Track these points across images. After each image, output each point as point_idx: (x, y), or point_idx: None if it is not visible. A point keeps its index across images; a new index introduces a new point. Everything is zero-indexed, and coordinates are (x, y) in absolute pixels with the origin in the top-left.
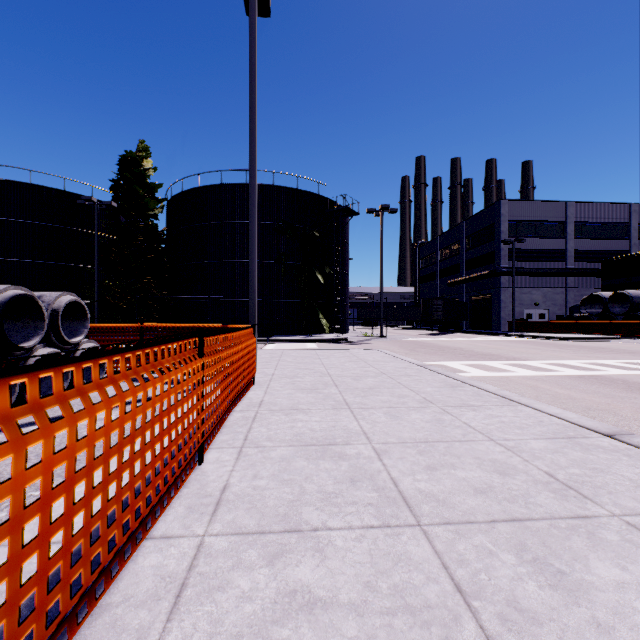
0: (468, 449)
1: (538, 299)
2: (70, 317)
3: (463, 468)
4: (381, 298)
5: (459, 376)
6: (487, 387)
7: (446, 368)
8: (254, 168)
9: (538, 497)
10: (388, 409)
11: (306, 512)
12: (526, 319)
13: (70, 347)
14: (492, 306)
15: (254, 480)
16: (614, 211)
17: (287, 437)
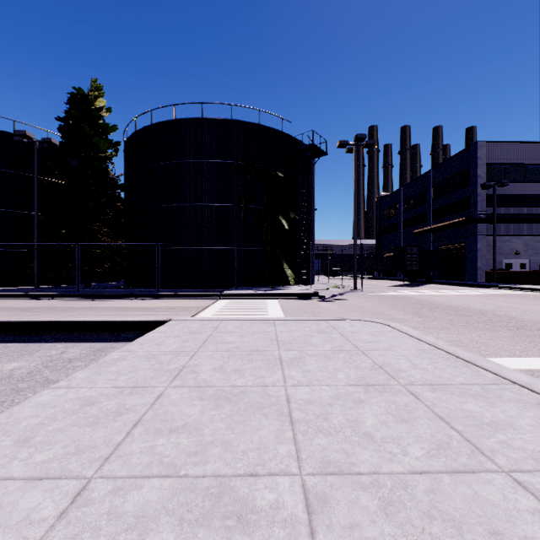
0: None
1: (518, 248)
2: None
3: None
4: (355, 245)
5: None
6: None
7: None
8: None
9: None
10: None
11: None
12: (507, 269)
13: None
14: (466, 255)
15: None
16: None
17: None
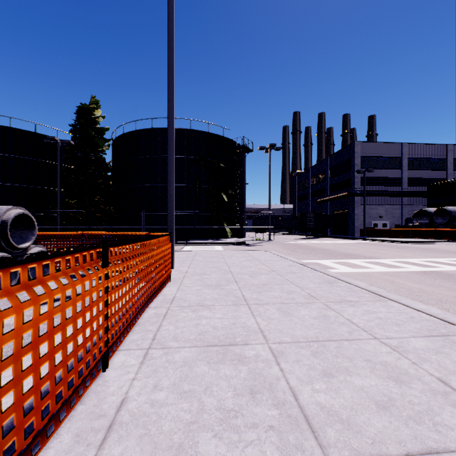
0: (357, 349)
1: (382, 213)
2: (21, 227)
3: (358, 374)
4: (269, 212)
5: (333, 273)
6: (358, 283)
7: (320, 265)
8: (172, 109)
9: (443, 414)
10: (280, 305)
11: (203, 441)
12: (373, 227)
13: (19, 251)
14: (349, 218)
15: (153, 392)
16: (436, 150)
17: (192, 336)
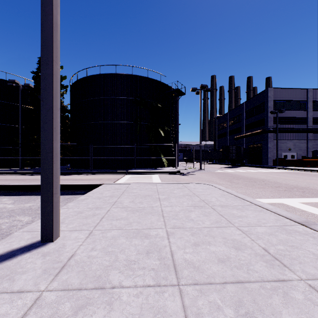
0: None
1: (290, 146)
2: None
3: None
4: (200, 145)
5: None
6: None
7: (300, 212)
8: None
9: None
10: None
11: None
12: (284, 158)
13: None
14: (262, 151)
15: None
16: None
17: None
